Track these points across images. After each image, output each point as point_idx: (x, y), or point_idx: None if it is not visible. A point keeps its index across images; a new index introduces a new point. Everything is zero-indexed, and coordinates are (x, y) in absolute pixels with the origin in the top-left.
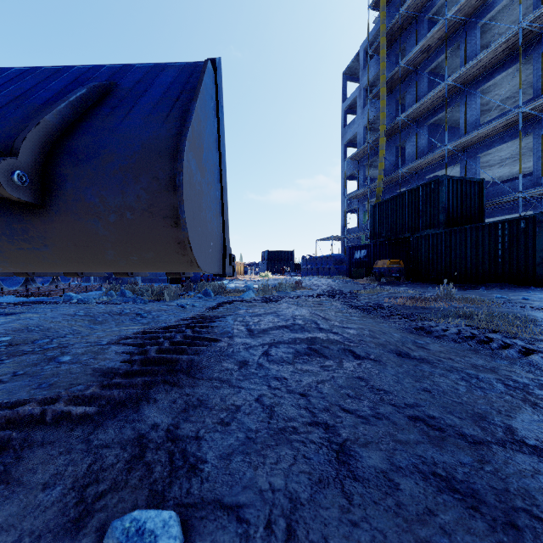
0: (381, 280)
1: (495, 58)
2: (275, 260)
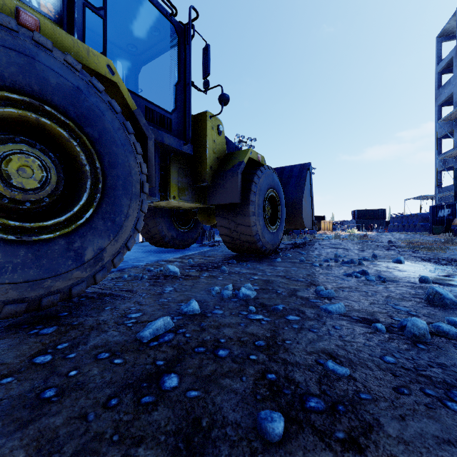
0: None
1: None
2: (364, 218)
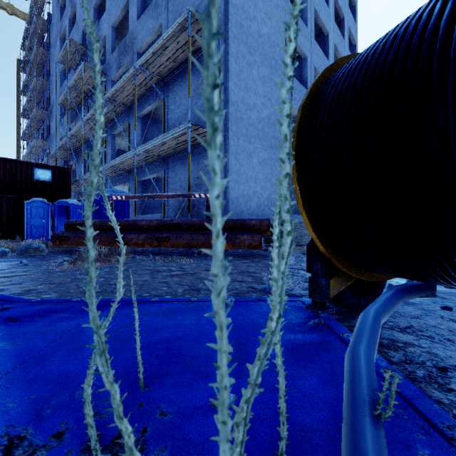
0: None
1: (37, 150)
2: None
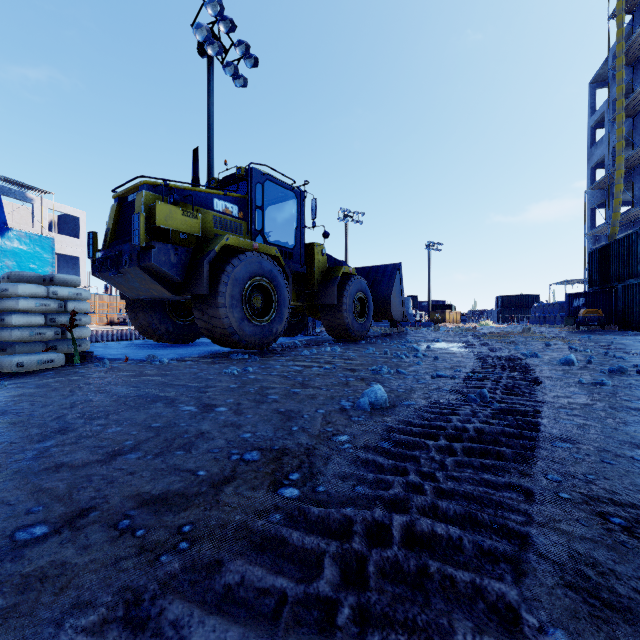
0: (582, 328)
1: None
2: (511, 306)
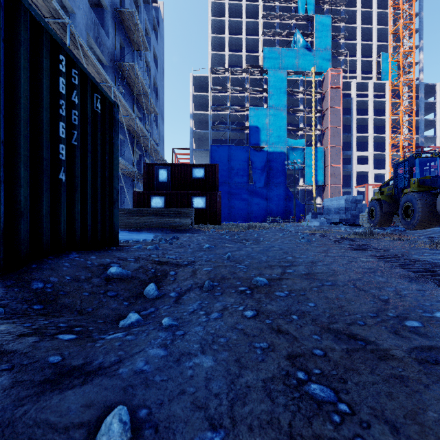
0: None
1: None
2: None
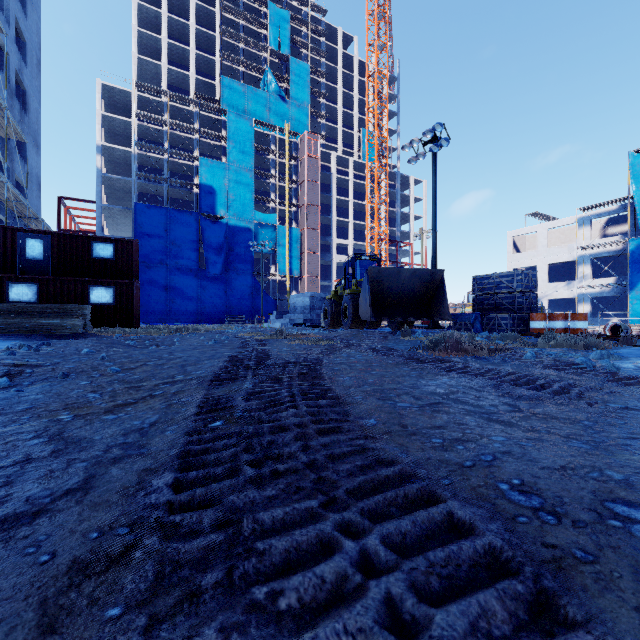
0: None
1: None
2: None
